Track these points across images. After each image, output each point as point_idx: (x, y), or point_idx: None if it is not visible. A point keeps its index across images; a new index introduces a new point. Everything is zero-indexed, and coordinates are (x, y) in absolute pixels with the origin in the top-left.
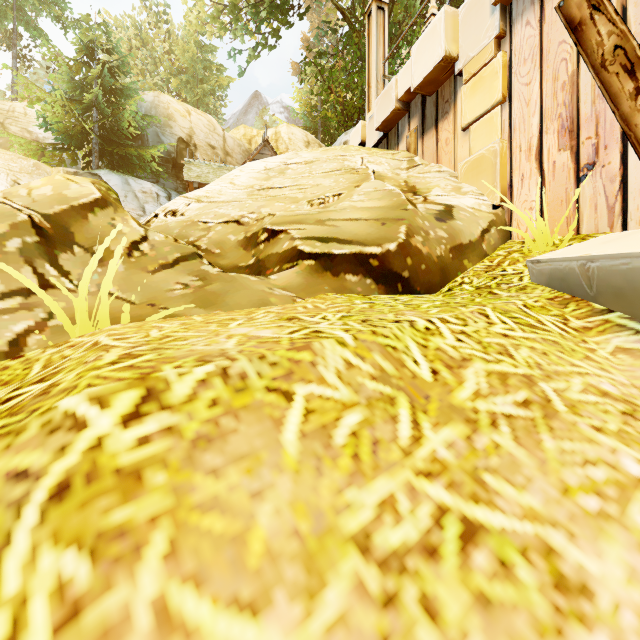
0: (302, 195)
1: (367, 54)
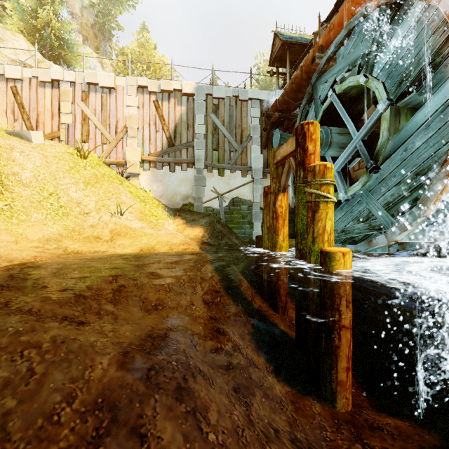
0: None
1: None
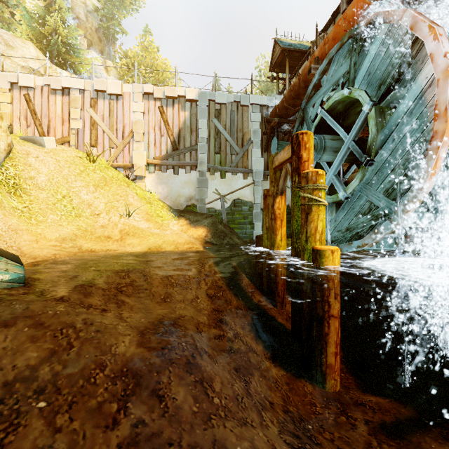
0: None
1: None
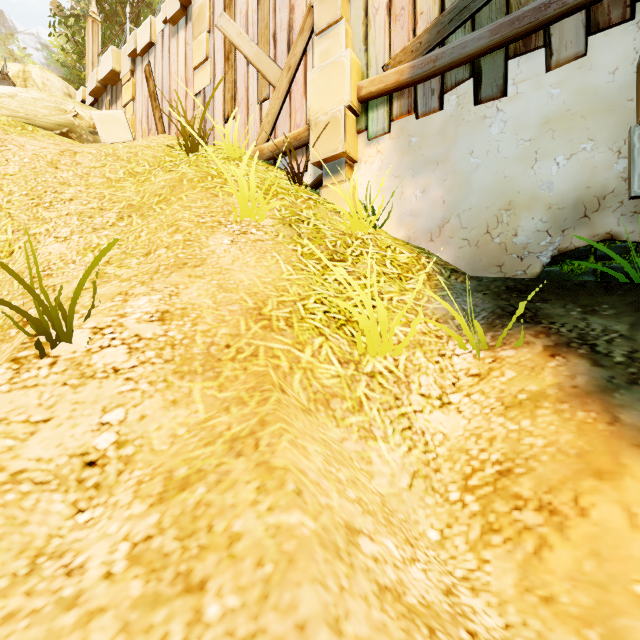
0: (24, 112)
1: (87, 46)
